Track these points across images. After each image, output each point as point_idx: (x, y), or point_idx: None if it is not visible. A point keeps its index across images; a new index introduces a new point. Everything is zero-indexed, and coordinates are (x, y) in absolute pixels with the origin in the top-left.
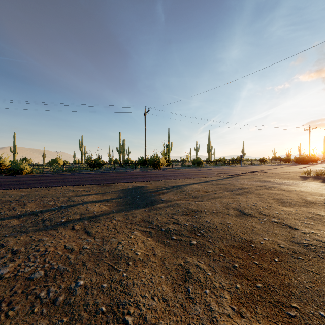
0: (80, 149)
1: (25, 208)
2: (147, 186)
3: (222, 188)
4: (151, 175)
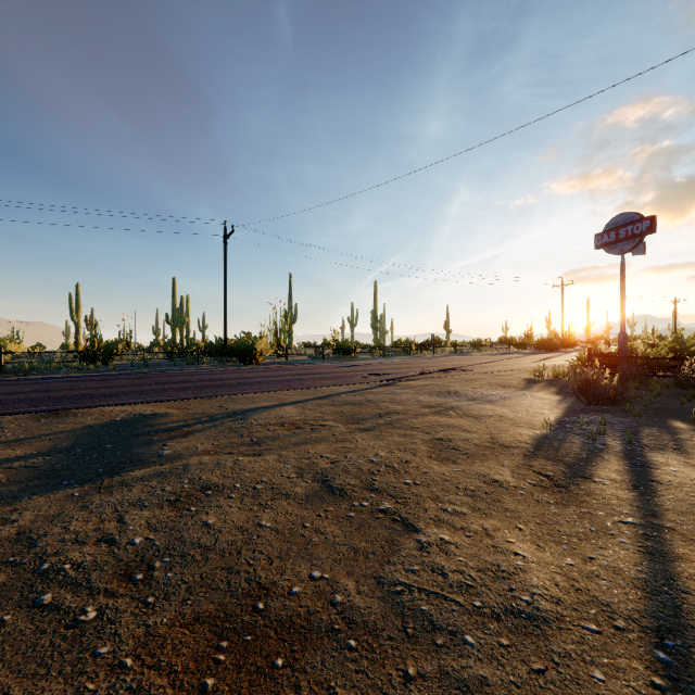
0: (74, 316)
1: None
2: (169, 412)
3: (345, 413)
4: (212, 382)
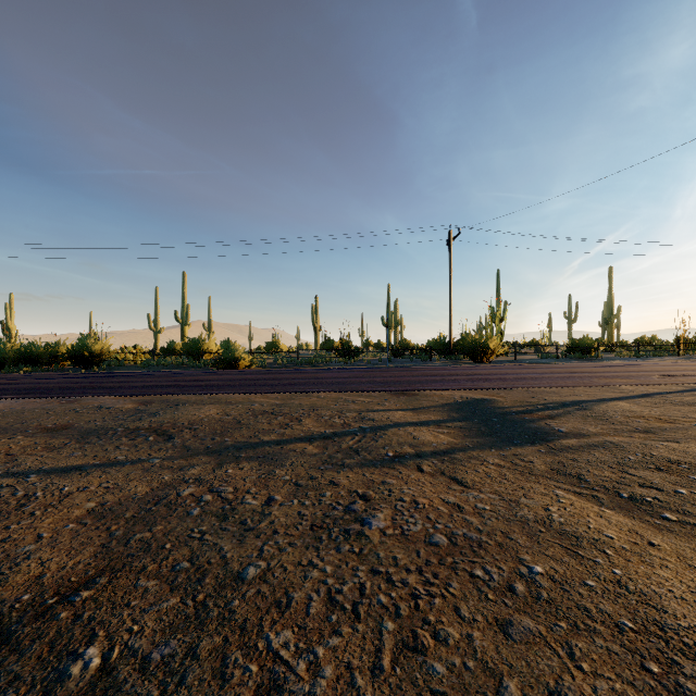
0: (314, 322)
1: (305, 427)
2: (495, 399)
3: None
4: (484, 376)
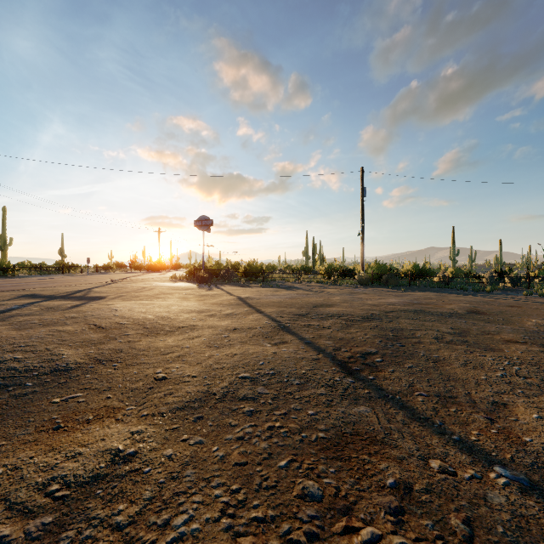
0: None
1: None
2: (37, 293)
3: (128, 288)
4: None
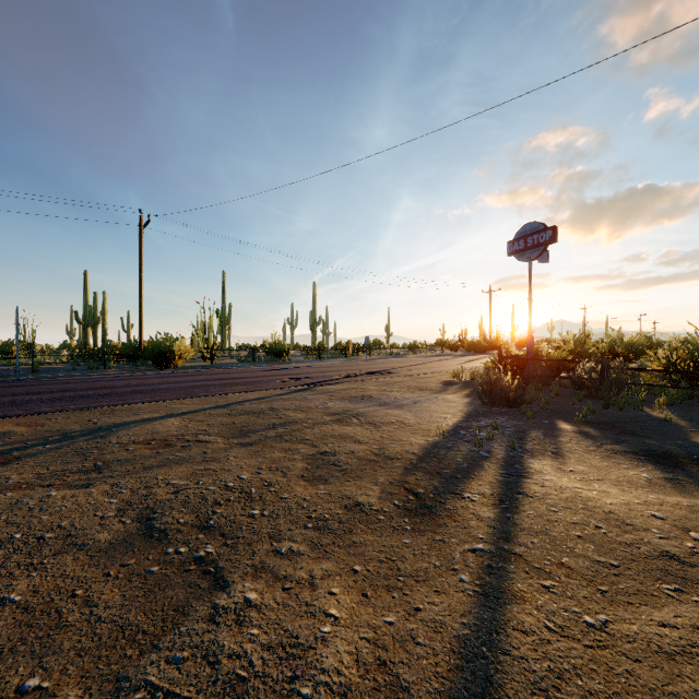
0: None
1: None
2: (12, 431)
3: (236, 424)
4: (100, 390)
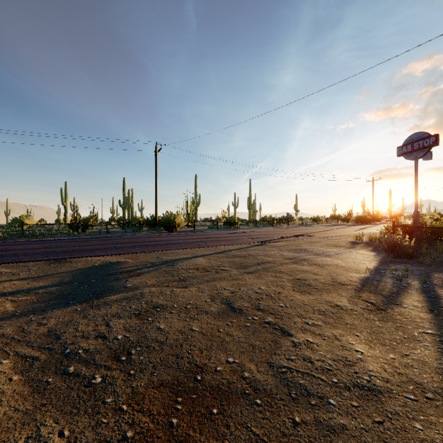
0: (63, 202)
1: None
2: (127, 261)
3: (236, 262)
4: (150, 242)
